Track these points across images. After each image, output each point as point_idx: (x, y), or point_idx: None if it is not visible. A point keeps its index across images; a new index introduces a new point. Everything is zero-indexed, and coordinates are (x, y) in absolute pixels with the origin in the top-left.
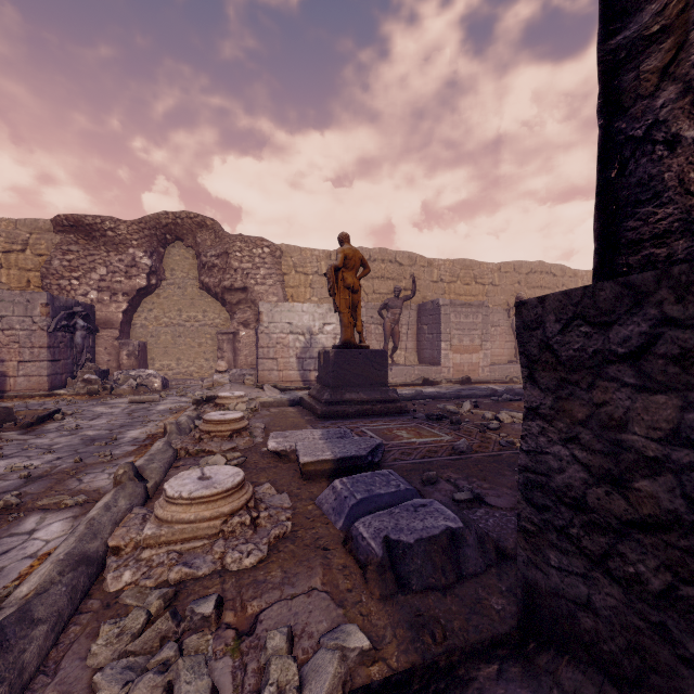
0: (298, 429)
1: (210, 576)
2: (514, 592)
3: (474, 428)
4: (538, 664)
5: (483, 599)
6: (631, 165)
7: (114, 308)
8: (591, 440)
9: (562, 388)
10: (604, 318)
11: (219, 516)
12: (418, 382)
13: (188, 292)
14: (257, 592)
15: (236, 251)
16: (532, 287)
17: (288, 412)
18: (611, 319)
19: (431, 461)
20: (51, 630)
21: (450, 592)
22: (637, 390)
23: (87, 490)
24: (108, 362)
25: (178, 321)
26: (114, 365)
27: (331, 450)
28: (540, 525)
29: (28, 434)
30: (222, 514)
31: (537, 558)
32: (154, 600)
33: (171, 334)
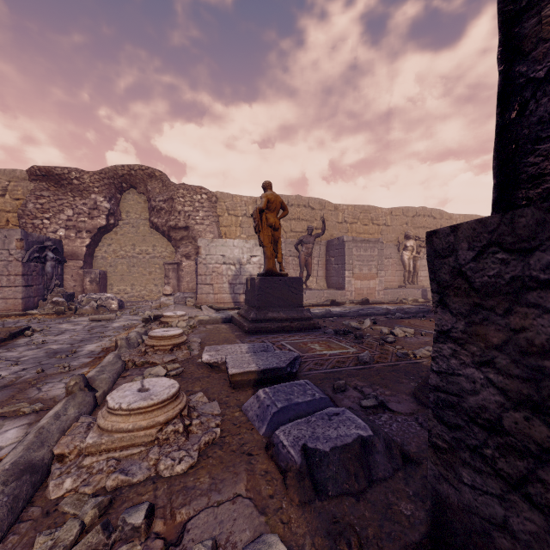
0: (229, 343)
1: (145, 482)
2: (420, 497)
3: (374, 342)
4: None
5: (393, 504)
6: (531, 105)
7: (79, 243)
8: (508, 365)
9: (475, 313)
10: (523, 244)
11: (155, 425)
12: (326, 303)
13: (140, 230)
14: (186, 499)
15: (180, 197)
16: (417, 227)
17: (221, 328)
18: (531, 245)
19: (340, 370)
20: None
21: (363, 497)
22: None
23: (44, 398)
24: (74, 287)
25: (132, 254)
26: (79, 290)
27: (255, 362)
28: (452, 442)
29: (1, 348)
30: (158, 423)
31: (448, 474)
32: (89, 509)
33: (127, 264)
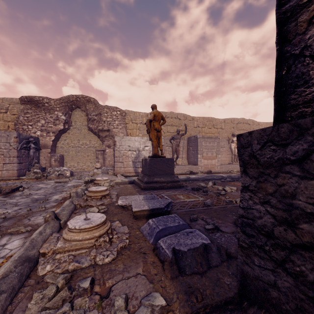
0: (132, 195)
1: (89, 267)
2: (235, 275)
3: (214, 194)
4: (249, 313)
5: (220, 278)
6: (293, 68)
7: (48, 139)
8: (276, 203)
9: (261, 177)
10: (283, 142)
11: (93, 238)
12: (187, 173)
13: (82, 131)
14: (111, 275)
15: (105, 113)
16: (239, 130)
17: (128, 187)
18: (287, 142)
19: (194, 210)
20: (8, 296)
21: (204, 275)
22: (301, 178)
23: (32, 224)
24: (45, 164)
25: (78, 145)
26: (48, 165)
27: (147, 205)
28: (249, 244)
29: (6, 197)
30: (95, 236)
31: (248, 260)
32: (60, 280)
33: (75, 151)
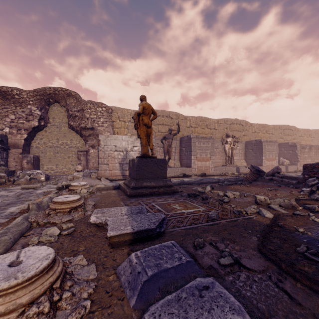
0: (115, 205)
1: None
2: None
3: (215, 202)
4: None
5: None
6: None
7: (19, 137)
8: None
9: None
10: None
11: (16, 308)
12: (180, 175)
13: (62, 129)
14: None
15: (88, 108)
16: (232, 131)
17: (111, 193)
18: None
19: (196, 227)
20: None
21: None
22: None
23: None
24: (16, 166)
25: (56, 145)
26: (19, 168)
27: (131, 224)
28: None
29: None
30: (20, 305)
31: None
32: None
33: (53, 151)
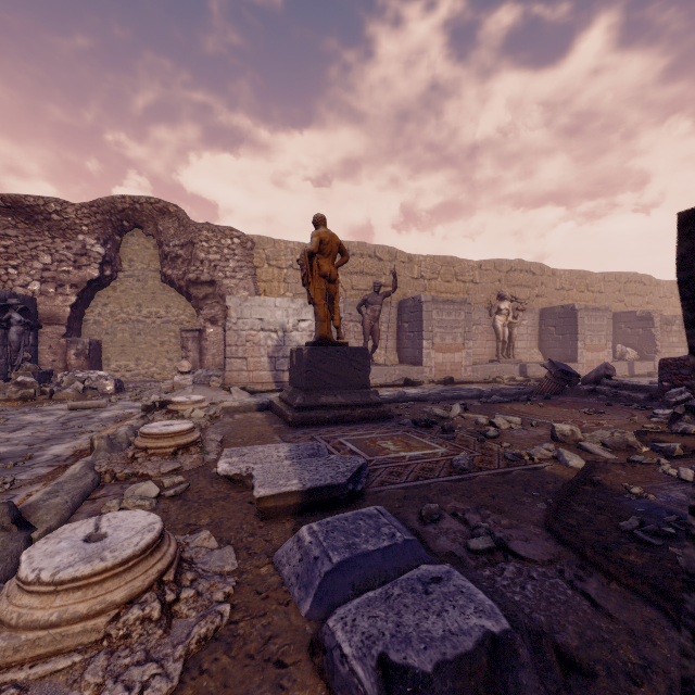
0: (263, 442)
1: None
2: None
3: (470, 437)
4: None
5: None
6: None
7: (60, 301)
8: None
9: None
10: None
11: (105, 609)
12: (399, 382)
13: (148, 285)
14: None
15: (203, 240)
16: (513, 286)
17: (255, 419)
18: None
19: (427, 484)
20: None
21: None
22: None
23: None
24: (53, 363)
25: (137, 317)
26: (60, 366)
27: (298, 476)
28: None
29: None
30: (111, 605)
31: None
32: None
33: (130, 331)
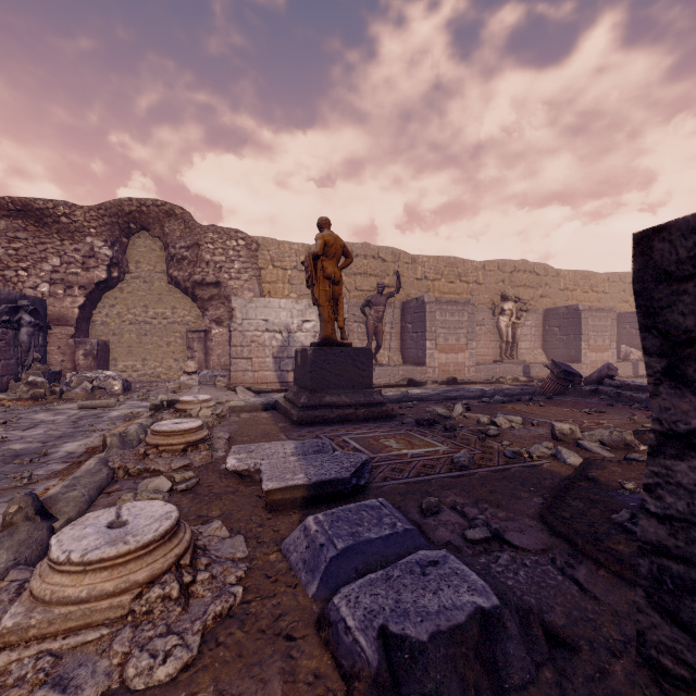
0: (269, 440)
1: None
2: None
3: (471, 435)
4: None
5: None
6: None
7: (69, 303)
8: None
9: None
10: None
11: (129, 588)
12: (402, 383)
13: (155, 286)
14: None
15: (208, 242)
16: (516, 286)
17: (261, 418)
18: None
19: (428, 480)
20: None
21: None
22: None
23: None
24: (62, 363)
25: (144, 318)
26: (69, 366)
27: (304, 471)
28: None
29: None
30: (135, 584)
31: None
32: None
33: (136, 332)
